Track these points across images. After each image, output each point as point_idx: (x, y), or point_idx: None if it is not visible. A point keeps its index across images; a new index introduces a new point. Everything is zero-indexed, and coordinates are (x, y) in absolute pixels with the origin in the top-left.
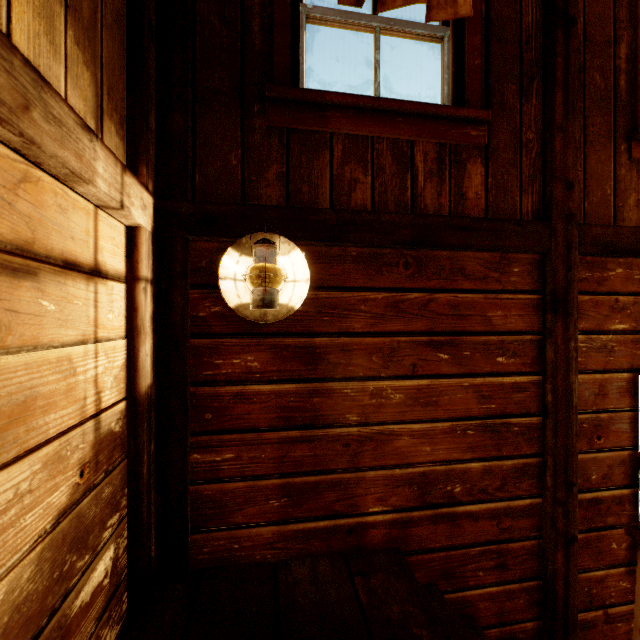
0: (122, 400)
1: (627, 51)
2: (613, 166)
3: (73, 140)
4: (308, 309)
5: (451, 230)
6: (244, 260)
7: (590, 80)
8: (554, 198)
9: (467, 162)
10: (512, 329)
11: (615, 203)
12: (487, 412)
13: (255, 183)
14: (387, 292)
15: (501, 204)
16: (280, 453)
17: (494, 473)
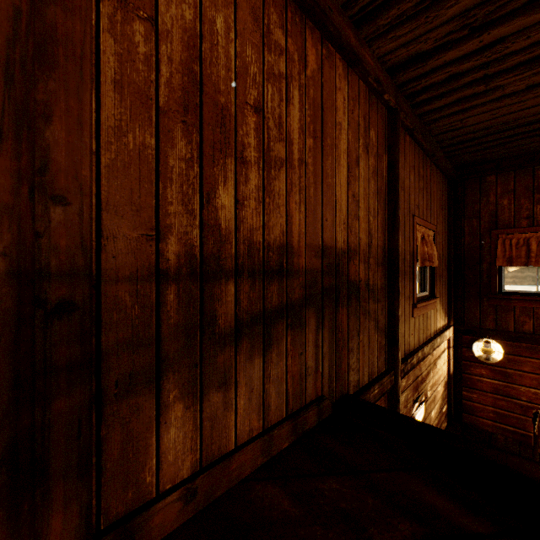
0: (446, 374)
1: None
2: None
3: (445, 335)
4: (504, 360)
5: None
6: (480, 343)
7: None
8: None
9: None
10: None
11: None
12: None
13: (484, 320)
14: None
15: None
16: (493, 401)
17: None
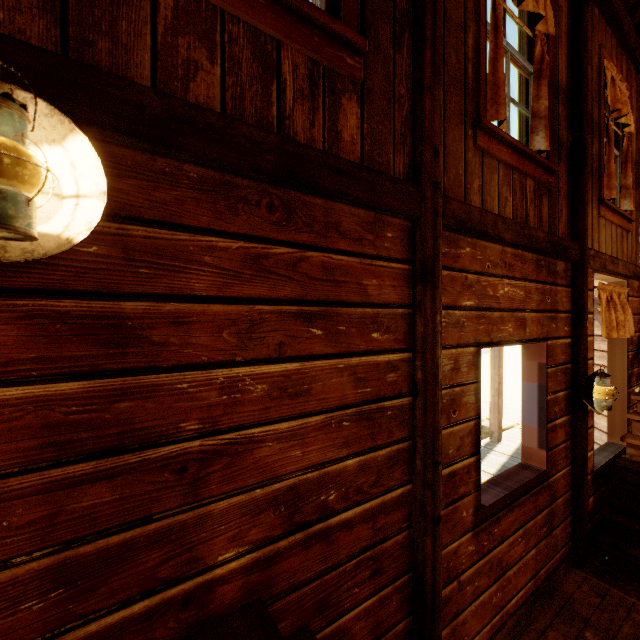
0: None
1: (473, 43)
2: (464, 148)
3: None
4: (109, 252)
5: (326, 170)
6: None
7: (448, 56)
8: (424, 161)
9: (343, 95)
10: (386, 301)
11: (465, 184)
12: (363, 397)
13: None
14: (245, 241)
15: (376, 157)
16: (47, 510)
17: (370, 467)
